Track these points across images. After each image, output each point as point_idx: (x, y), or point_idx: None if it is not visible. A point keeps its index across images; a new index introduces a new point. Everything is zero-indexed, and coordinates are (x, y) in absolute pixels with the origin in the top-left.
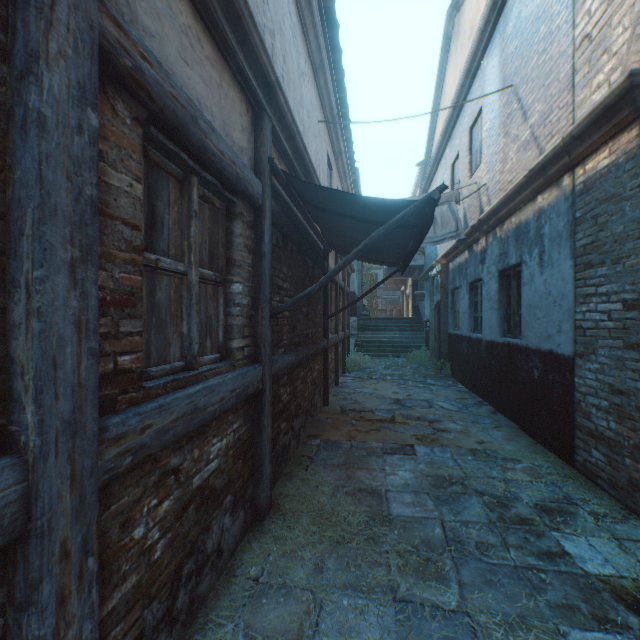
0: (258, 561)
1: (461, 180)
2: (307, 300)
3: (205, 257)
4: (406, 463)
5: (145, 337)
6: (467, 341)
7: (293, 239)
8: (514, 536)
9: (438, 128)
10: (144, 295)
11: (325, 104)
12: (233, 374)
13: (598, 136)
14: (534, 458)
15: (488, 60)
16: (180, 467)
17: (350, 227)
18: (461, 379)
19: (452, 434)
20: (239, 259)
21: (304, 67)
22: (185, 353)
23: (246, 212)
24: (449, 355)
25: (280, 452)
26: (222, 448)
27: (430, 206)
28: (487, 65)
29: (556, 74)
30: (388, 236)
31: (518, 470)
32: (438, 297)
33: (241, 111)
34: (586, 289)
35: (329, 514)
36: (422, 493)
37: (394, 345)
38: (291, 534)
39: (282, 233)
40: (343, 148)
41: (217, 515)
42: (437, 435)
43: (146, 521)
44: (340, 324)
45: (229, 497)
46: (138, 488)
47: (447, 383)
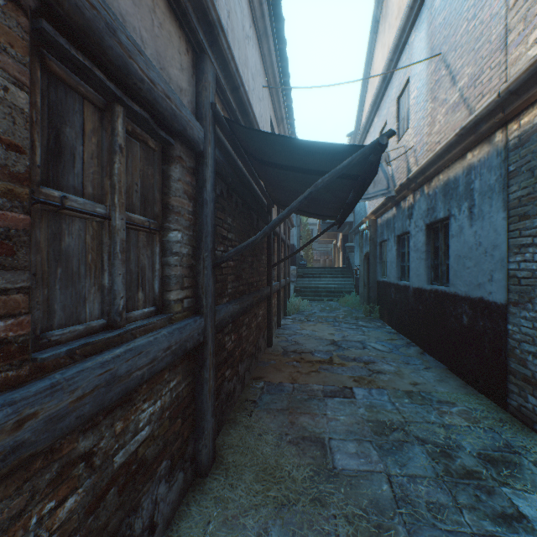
0: (196, 532)
1: (389, 145)
2: (252, 250)
3: (136, 201)
4: (346, 407)
5: (44, 293)
6: (395, 288)
7: (238, 191)
8: (464, 494)
9: (367, 101)
10: (42, 240)
11: (268, 72)
12: (168, 330)
13: (536, 89)
14: (467, 401)
15: (416, 34)
16: (94, 449)
17: (293, 180)
18: (389, 321)
19: (387, 376)
20: (177, 205)
21: (249, 31)
22: (107, 309)
23: (186, 157)
24: (377, 300)
25: (224, 399)
26: (155, 412)
27: (377, 153)
28: (415, 39)
29: (487, 36)
30: (329, 189)
31: (454, 414)
32: (367, 249)
33: (180, 48)
34: (521, 240)
35: (273, 468)
36: (365, 441)
37: (328, 290)
38: (233, 495)
39: (226, 184)
40: (284, 115)
41: (149, 488)
42: (373, 377)
43: (35, 536)
44: (282, 272)
45: (164, 463)
46: (19, 497)
47: (376, 325)
